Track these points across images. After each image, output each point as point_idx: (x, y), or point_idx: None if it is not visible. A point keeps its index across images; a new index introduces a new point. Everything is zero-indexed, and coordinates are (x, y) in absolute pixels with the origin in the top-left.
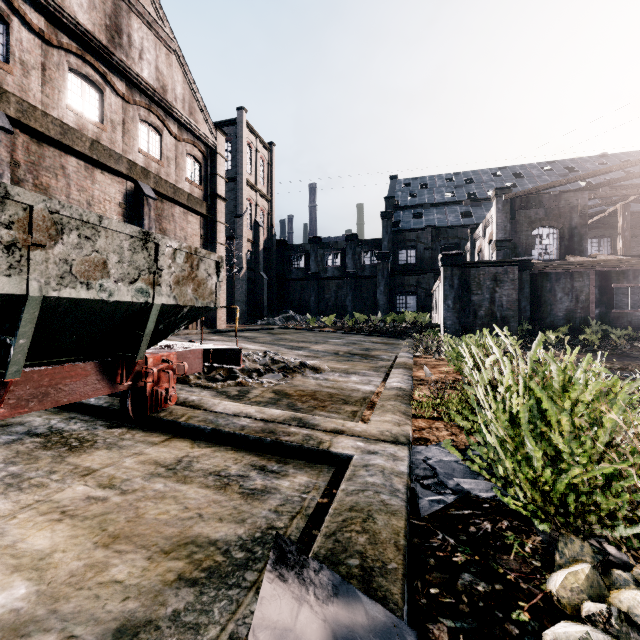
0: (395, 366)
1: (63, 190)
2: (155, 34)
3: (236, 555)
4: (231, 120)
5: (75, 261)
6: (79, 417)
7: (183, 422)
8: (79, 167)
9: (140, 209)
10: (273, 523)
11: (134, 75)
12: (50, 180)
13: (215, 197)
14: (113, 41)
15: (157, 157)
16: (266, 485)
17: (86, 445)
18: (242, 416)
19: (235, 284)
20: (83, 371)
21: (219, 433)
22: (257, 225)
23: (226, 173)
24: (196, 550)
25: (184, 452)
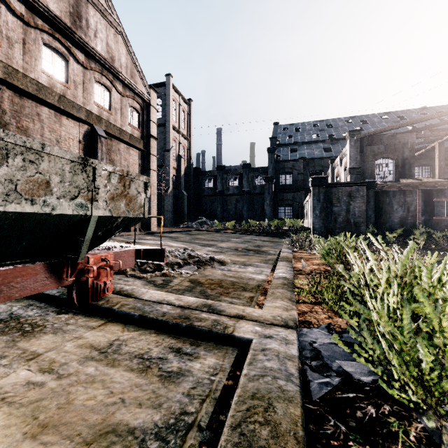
0: (280, 259)
1: (38, 131)
2: (106, 19)
3: (151, 445)
4: (161, 83)
5: (20, 181)
6: (36, 304)
7: (117, 309)
8: (50, 114)
9: (95, 145)
10: (185, 408)
11: (90, 48)
12: (29, 124)
13: (149, 137)
14: (75, 24)
15: (107, 108)
16: (181, 367)
17: (36, 330)
18: (164, 303)
19: (164, 199)
20: (33, 271)
21: (145, 318)
22: (180, 157)
23: (158, 120)
24: (115, 440)
25: (116, 336)
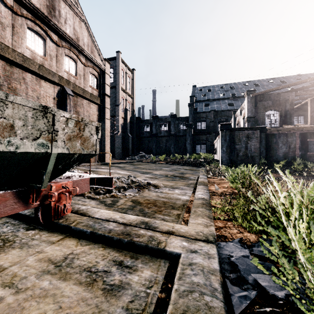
0: (198, 184)
1: (24, 90)
2: (73, 11)
3: None
4: (113, 57)
5: None
6: (11, 221)
7: (73, 226)
8: (32, 79)
9: (65, 101)
10: None
11: (62, 31)
12: (17, 85)
13: (104, 95)
14: (50, 13)
15: (74, 74)
16: (122, 280)
17: (7, 245)
18: (111, 221)
19: (115, 139)
20: (3, 198)
21: (95, 234)
22: (126, 110)
23: (111, 84)
24: None
25: (70, 250)
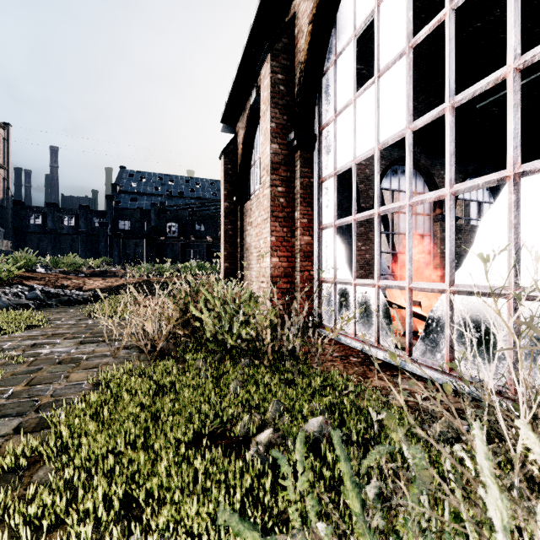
0: None
1: None
2: None
3: None
4: None
5: None
6: None
7: None
8: None
9: None
10: None
11: None
12: None
13: None
14: None
15: None
16: None
17: None
18: None
19: None
20: None
21: None
22: None
23: None
24: None
25: None
